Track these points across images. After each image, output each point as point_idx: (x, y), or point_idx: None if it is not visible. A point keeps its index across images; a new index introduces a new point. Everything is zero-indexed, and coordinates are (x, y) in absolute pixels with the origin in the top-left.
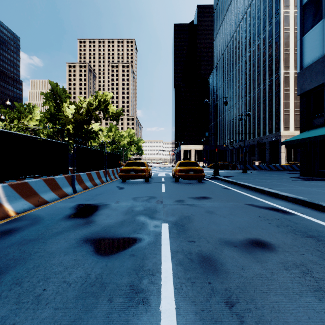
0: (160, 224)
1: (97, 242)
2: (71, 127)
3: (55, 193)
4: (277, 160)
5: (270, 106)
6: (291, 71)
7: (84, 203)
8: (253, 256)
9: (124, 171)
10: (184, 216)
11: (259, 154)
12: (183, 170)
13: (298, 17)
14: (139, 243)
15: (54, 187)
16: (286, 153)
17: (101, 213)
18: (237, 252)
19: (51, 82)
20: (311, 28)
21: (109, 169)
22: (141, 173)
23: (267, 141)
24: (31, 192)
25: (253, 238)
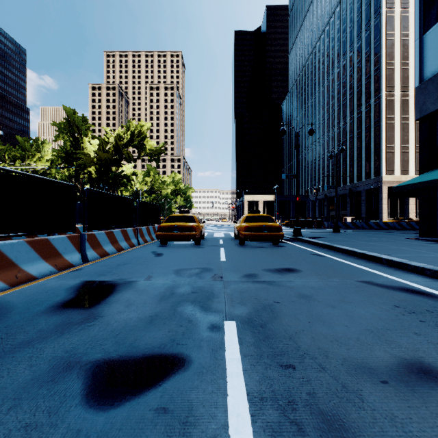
0: (220, 323)
1: (93, 370)
2: (93, 169)
3: (50, 262)
4: (376, 215)
5: (368, 141)
6: (397, 92)
7: (93, 279)
8: (437, 414)
9: (164, 229)
10: (262, 305)
11: (351, 207)
12: (251, 228)
13: (416, 7)
14: (180, 372)
15: (48, 253)
16: (389, 206)
17: (118, 299)
18: (396, 399)
19: (66, 108)
20: (437, 21)
21: (143, 226)
22: (190, 232)
23: (363, 189)
24: (3, 262)
25: (410, 359)
